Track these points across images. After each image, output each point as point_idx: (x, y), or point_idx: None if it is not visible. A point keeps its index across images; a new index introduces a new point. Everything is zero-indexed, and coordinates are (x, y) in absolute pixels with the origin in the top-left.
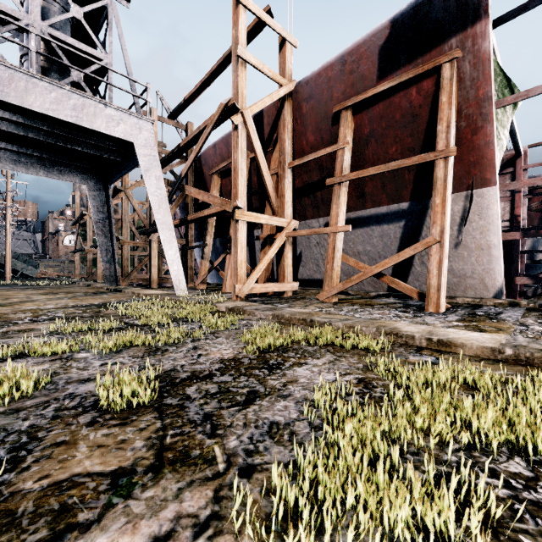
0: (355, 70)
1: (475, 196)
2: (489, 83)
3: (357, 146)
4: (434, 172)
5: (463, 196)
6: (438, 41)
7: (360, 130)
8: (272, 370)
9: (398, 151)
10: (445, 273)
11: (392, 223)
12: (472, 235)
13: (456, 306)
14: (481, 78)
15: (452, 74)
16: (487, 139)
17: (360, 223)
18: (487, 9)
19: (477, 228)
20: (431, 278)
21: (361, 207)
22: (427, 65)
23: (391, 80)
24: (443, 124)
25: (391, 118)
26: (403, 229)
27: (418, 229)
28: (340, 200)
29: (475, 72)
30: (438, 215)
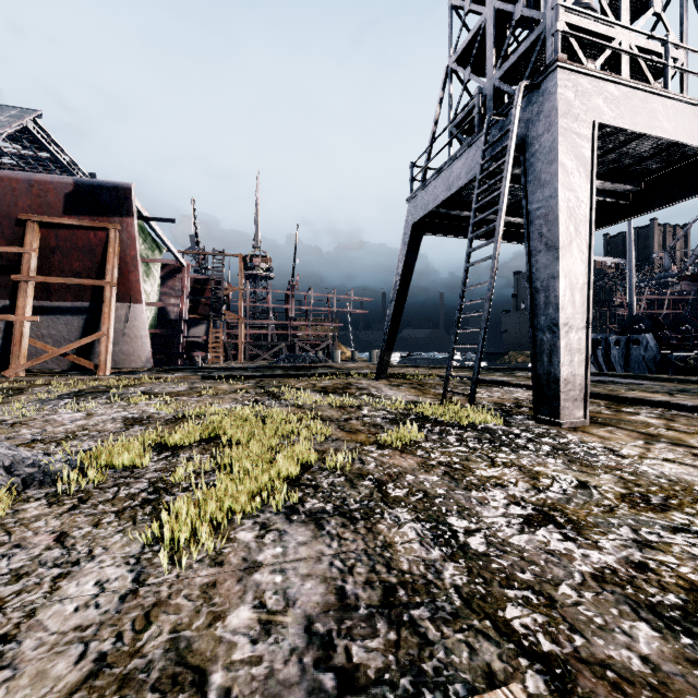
0: (43, 197)
1: (133, 307)
2: (137, 250)
3: (44, 251)
4: (105, 293)
5: (126, 306)
6: (108, 214)
7: (47, 241)
8: (21, 390)
9: (81, 267)
10: (110, 353)
11: (76, 315)
12: (132, 329)
13: (120, 372)
14: (132, 246)
15: (116, 238)
16: (137, 278)
17: (45, 311)
18: (133, 214)
19: (135, 326)
20: (102, 356)
21: (47, 299)
22: (101, 224)
23: (75, 220)
24: (110, 265)
25: (75, 244)
26: (86, 321)
27: (98, 322)
28: (27, 295)
29: (129, 241)
30: (106, 319)
